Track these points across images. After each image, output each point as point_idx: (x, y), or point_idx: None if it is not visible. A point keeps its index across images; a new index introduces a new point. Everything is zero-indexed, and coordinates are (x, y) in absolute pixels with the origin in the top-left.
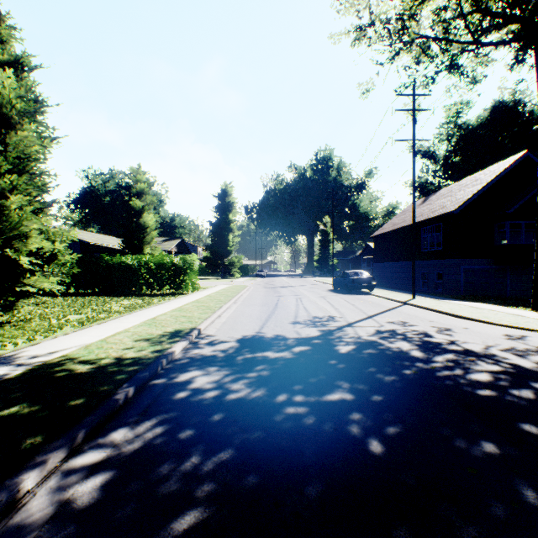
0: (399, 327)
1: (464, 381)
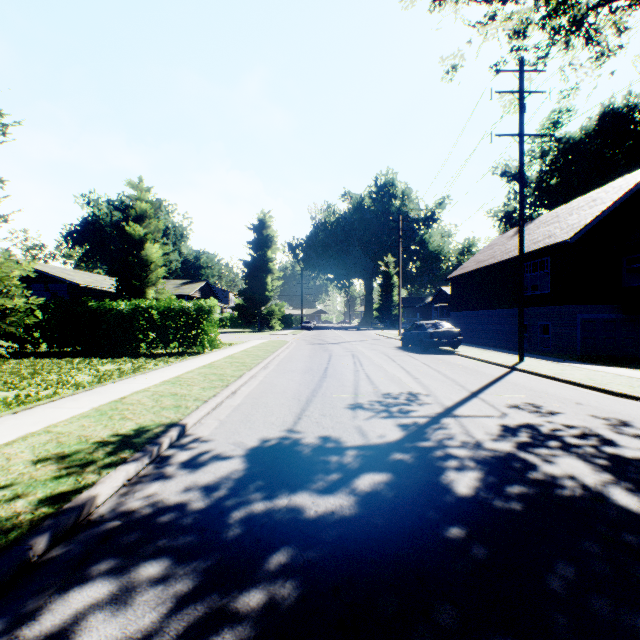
0: (536, 417)
1: None
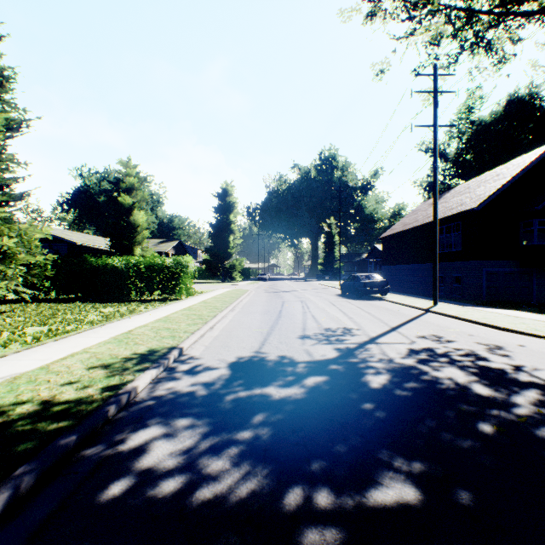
0: (436, 344)
1: None
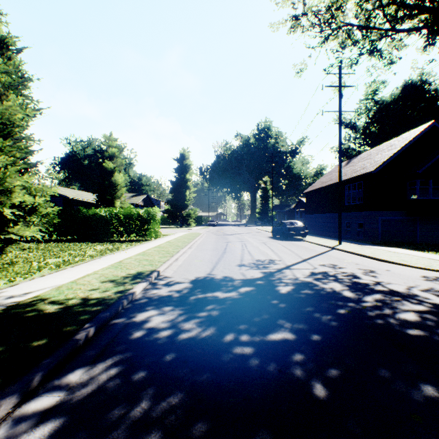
0: (330, 269)
1: (394, 320)
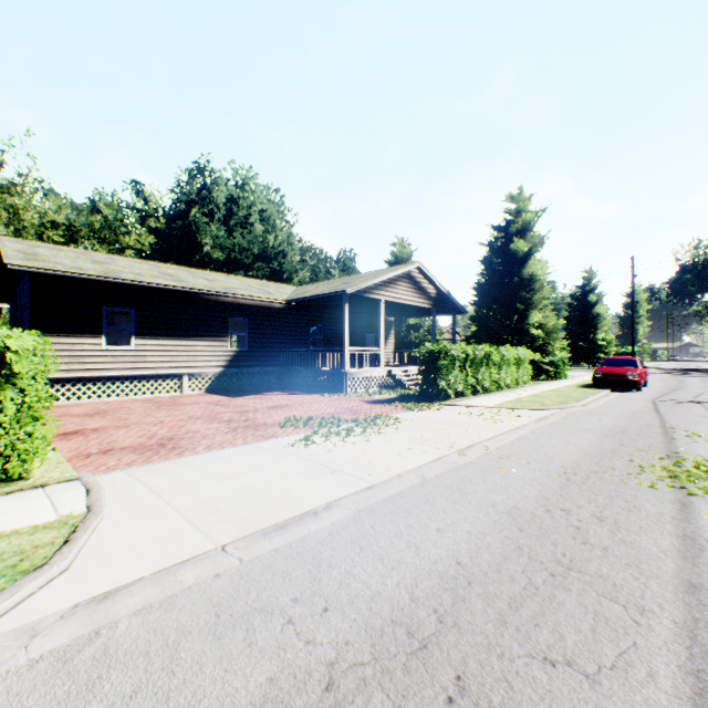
0: None
1: None
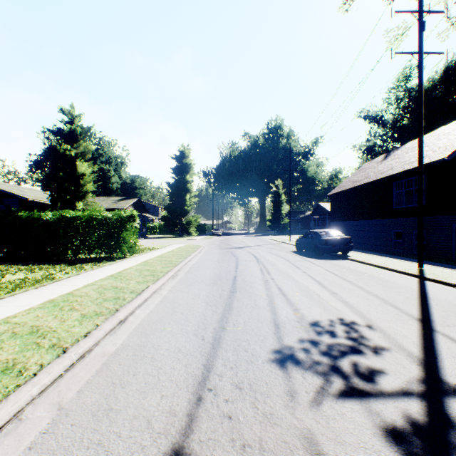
0: None
1: None
